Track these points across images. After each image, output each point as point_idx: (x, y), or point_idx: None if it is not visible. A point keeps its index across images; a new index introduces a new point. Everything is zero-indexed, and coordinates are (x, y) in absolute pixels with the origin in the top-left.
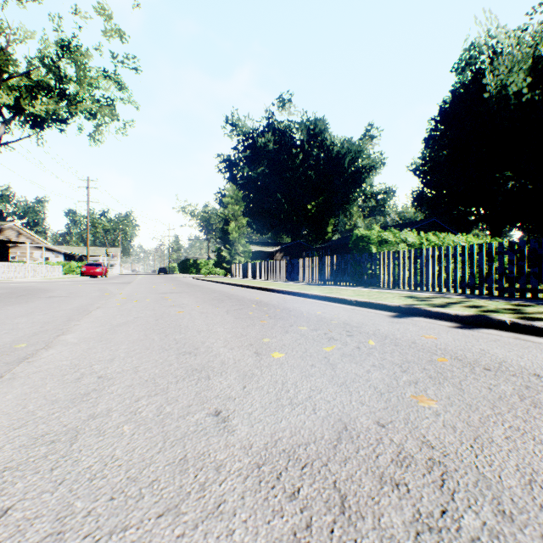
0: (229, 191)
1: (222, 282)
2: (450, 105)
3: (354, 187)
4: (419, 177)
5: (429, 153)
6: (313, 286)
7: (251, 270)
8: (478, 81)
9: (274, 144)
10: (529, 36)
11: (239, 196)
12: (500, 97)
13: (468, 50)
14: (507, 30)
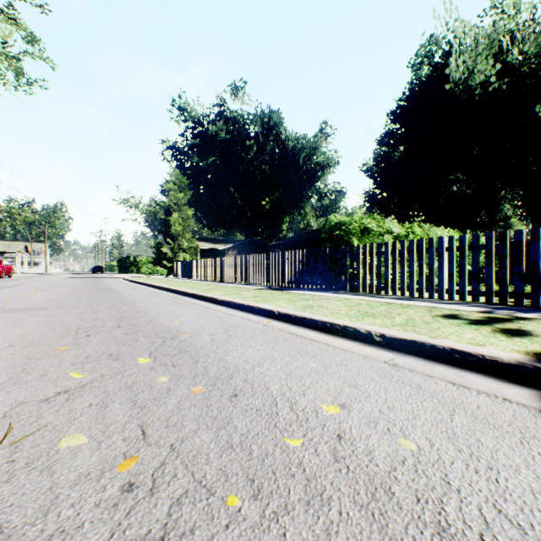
0: (171, 176)
1: (152, 284)
2: (408, 99)
3: (309, 185)
4: (371, 178)
5: (381, 154)
6: (275, 291)
7: (196, 268)
8: (435, 76)
9: (226, 134)
10: (485, 34)
11: (184, 182)
12: (464, 87)
13: (428, 42)
14: (467, 23)
